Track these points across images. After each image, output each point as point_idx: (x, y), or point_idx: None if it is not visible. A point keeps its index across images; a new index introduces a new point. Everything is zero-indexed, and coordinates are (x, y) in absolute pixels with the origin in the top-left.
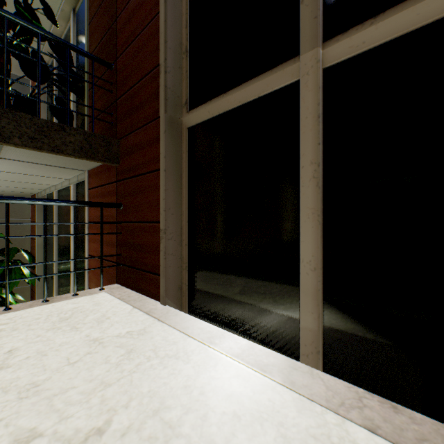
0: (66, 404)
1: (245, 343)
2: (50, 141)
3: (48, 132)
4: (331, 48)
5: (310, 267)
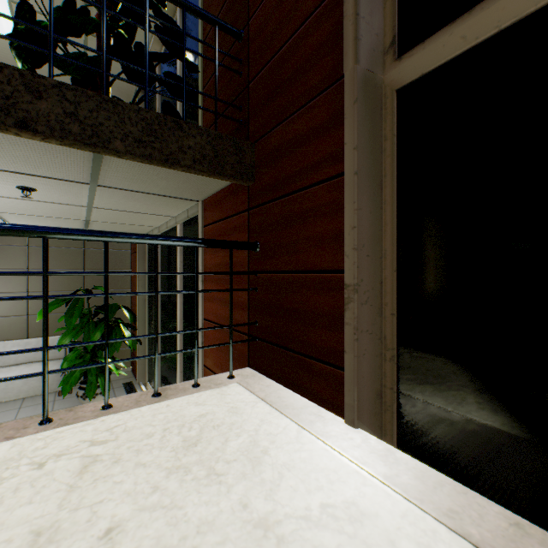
0: None
1: None
2: (162, 146)
3: (159, 131)
4: None
5: None
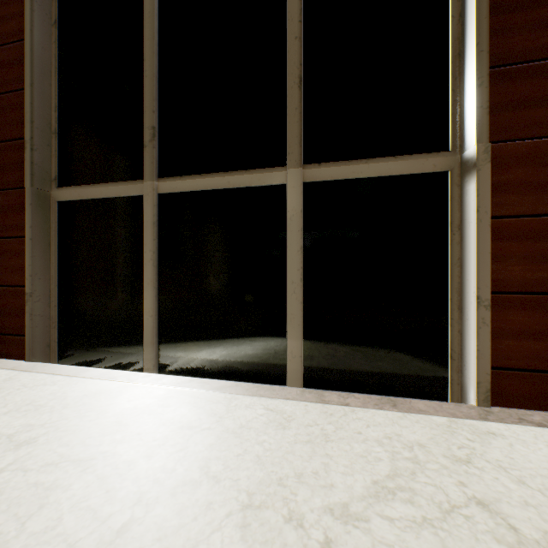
0: None
1: (105, 371)
2: None
3: None
4: (162, 183)
5: (150, 315)
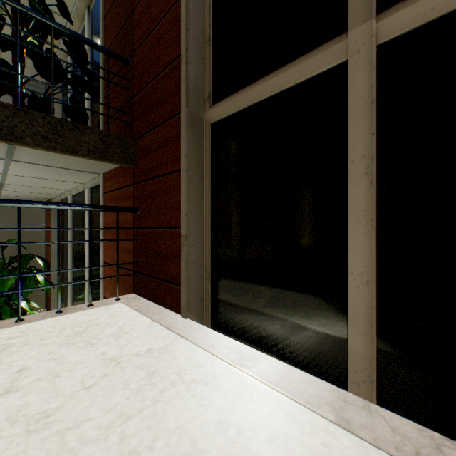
0: (81, 441)
1: (282, 367)
2: (64, 141)
3: (62, 131)
4: (389, 19)
5: (361, 280)
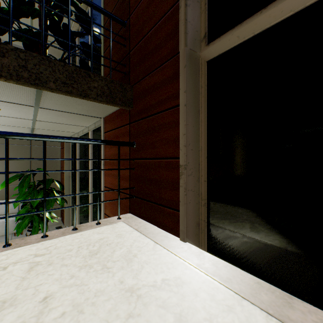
0: None
1: None
2: (78, 86)
3: (76, 78)
4: None
5: None
